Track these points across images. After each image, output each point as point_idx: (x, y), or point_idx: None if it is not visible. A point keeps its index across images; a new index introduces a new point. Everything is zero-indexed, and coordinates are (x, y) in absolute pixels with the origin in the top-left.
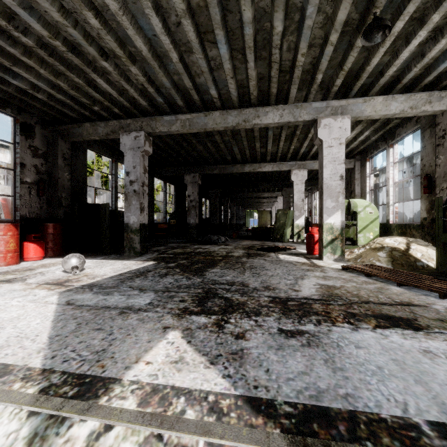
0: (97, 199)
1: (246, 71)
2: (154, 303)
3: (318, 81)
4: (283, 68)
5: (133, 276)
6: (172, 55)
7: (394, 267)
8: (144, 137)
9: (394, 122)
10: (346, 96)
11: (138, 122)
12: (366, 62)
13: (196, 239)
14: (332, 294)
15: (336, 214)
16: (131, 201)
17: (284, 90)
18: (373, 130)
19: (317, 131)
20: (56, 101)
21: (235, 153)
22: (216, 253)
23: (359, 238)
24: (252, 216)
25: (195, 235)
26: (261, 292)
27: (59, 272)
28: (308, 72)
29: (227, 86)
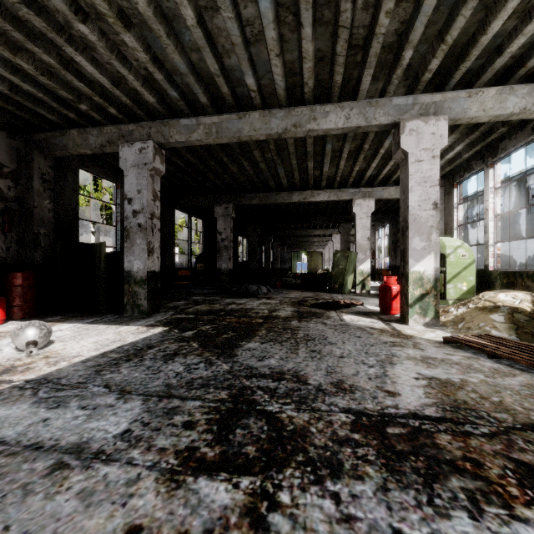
0: (109, 237)
1: (299, 45)
2: (133, 432)
3: (405, 62)
4: (353, 41)
5: (121, 358)
6: (185, 12)
7: (521, 338)
8: (154, 149)
9: (499, 131)
10: (440, 89)
11: (145, 128)
12: (480, 29)
13: (229, 289)
14: (457, 403)
15: (428, 258)
16: (135, 239)
17: (352, 79)
18: (467, 145)
19: (399, 139)
20: (24, 96)
21: (280, 176)
22: (255, 311)
23: (448, 290)
24: (300, 258)
25: (227, 284)
26: (331, 398)
27: (9, 350)
28: (390, 48)
29: (270, 73)
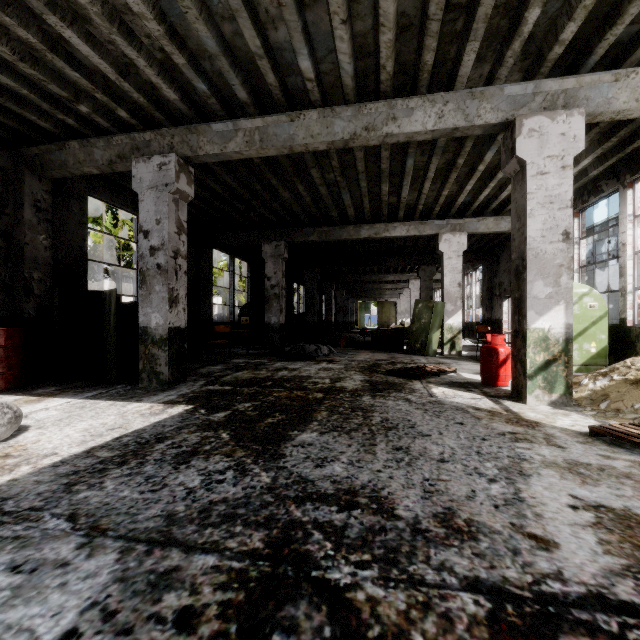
0: None
1: (375, 6)
2: None
3: (527, 29)
4: None
5: (112, 459)
6: None
7: None
8: (177, 165)
9: None
10: (572, 73)
11: (166, 137)
12: None
13: (281, 349)
14: None
15: (556, 309)
16: (153, 285)
17: (448, 61)
18: (596, 158)
19: (514, 144)
20: (4, 94)
21: (345, 204)
22: (313, 381)
23: None
24: (368, 309)
25: (278, 342)
26: (440, 551)
27: None
28: (506, 8)
29: (333, 53)
